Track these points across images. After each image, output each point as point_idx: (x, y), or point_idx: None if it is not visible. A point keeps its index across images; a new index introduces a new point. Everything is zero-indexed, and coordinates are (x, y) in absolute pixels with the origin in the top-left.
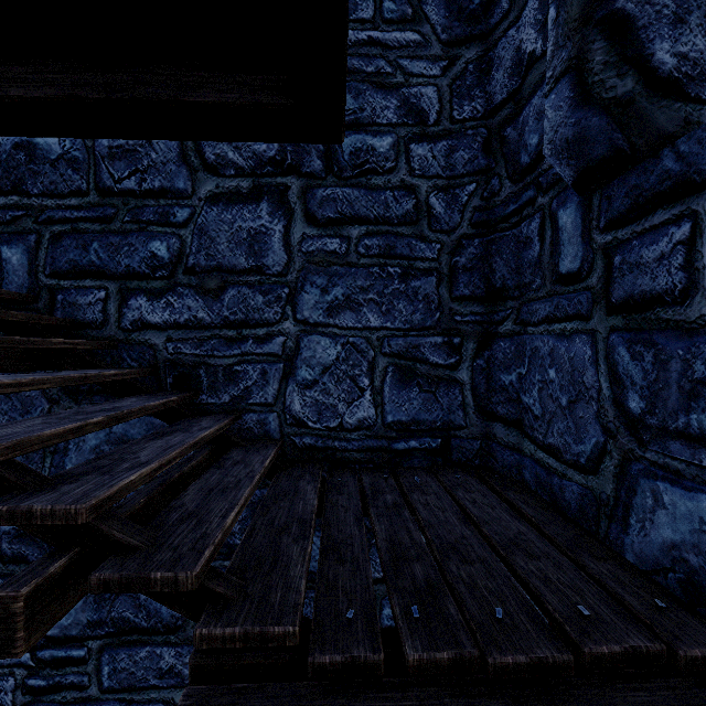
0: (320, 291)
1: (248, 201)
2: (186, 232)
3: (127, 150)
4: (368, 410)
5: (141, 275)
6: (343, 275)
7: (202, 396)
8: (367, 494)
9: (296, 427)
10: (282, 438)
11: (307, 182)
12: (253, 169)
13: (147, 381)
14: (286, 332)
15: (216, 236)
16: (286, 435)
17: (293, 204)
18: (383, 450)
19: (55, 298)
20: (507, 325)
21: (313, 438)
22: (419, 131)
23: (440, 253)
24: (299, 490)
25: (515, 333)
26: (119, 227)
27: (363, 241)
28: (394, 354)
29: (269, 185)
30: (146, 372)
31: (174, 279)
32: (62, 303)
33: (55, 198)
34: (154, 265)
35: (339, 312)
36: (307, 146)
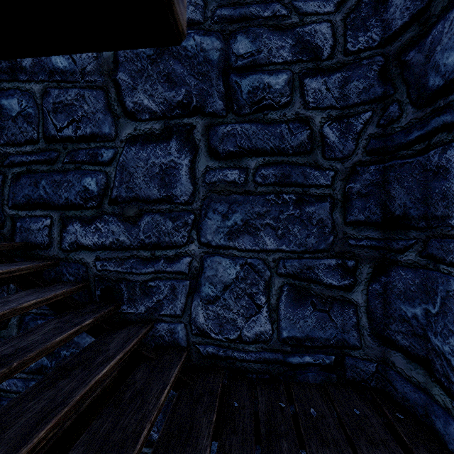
0: (221, 217)
1: (160, 140)
2: (111, 169)
3: (66, 104)
4: (265, 326)
5: (76, 205)
6: (242, 202)
7: (123, 306)
8: (262, 437)
9: (200, 337)
10: (189, 346)
11: (209, 121)
12: (164, 112)
13: (81, 292)
14: (191, 253)
15: (134, 171)
16: (191, 343)
17: (198, 141)
18: (278, 363)
19: (15, 225)
20: (410, 256)
21: (215, 348)
22: (313, 66)
23: (334, 179)
24: (194, 426)
25: (420, 266)
26: (60, 167)
27: (260, 171)
28: (289, 275)
29: (177, 126)
30: (75, 289)
31: (101, 208)
32: (20, 229)
33: (15, 146)
34: (86, 197)
35: (238, 236)
36: (209, 88)
